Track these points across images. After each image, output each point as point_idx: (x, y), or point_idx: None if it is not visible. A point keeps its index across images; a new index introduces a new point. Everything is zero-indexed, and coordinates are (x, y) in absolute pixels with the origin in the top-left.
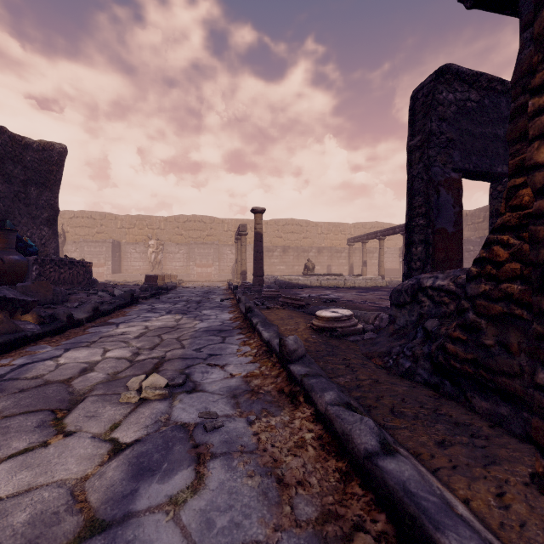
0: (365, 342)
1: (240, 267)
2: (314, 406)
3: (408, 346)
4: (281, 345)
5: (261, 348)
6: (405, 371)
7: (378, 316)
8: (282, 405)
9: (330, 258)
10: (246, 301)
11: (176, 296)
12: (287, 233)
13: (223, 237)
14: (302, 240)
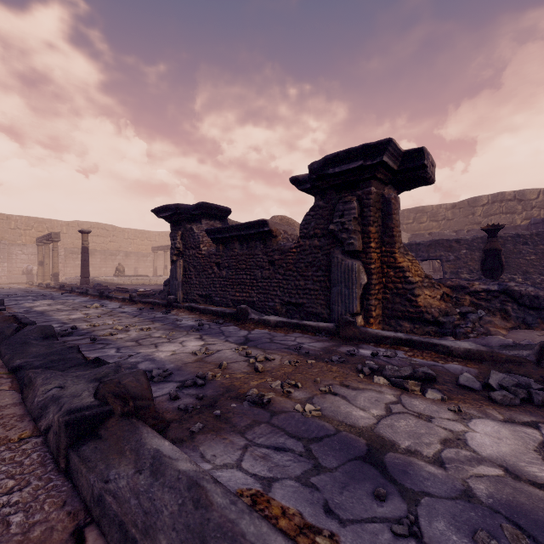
0: (155, 297)
1: (47, 269)
2: (142, 302)
3: (164, 294)
4: (131, 295)
5: (120, 300)
6: (163, 299)
7: (161, 291)
8: (134, 305)
9: (137, 261)
10: (93, 291)
11: (3, 294)
12: (92, 236)
13: (10, 235)
14: (108, 244)
